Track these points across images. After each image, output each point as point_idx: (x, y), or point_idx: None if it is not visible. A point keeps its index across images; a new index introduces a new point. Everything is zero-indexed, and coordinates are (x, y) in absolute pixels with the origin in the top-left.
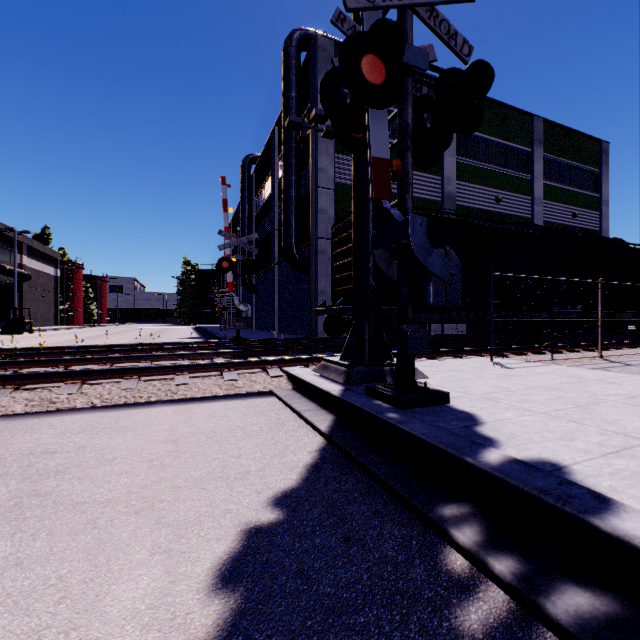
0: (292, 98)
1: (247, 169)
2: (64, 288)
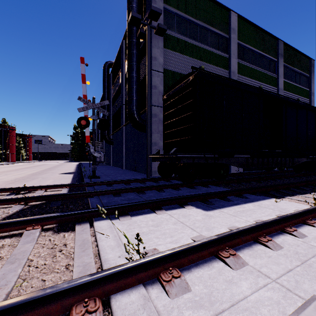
0: (133, 8)
1: (106, 70)
2: (2, 141)
